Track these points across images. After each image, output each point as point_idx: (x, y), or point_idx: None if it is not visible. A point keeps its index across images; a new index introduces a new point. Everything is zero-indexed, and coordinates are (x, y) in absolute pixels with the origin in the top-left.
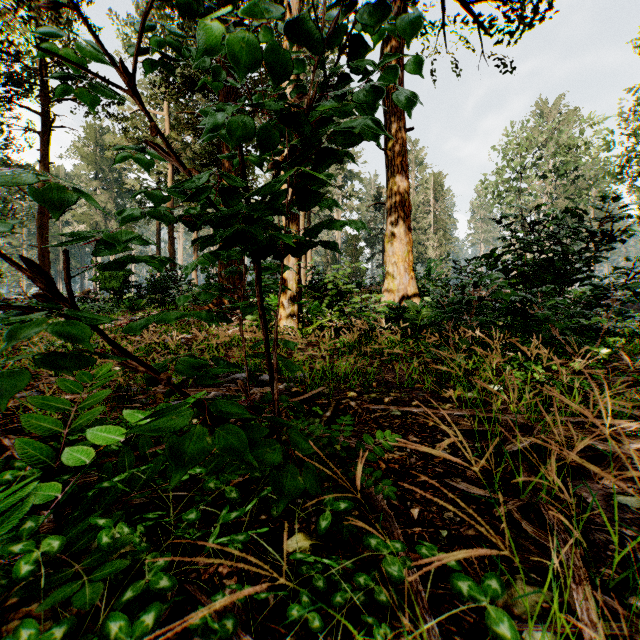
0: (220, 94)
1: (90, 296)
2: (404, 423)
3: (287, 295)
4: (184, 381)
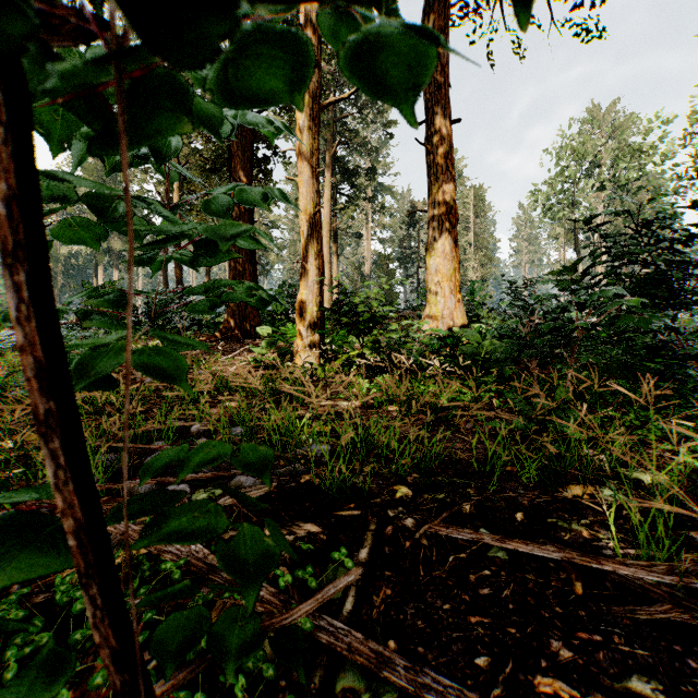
0: None
1: None
2: (523, 587)
3: (306, 321)
4: None
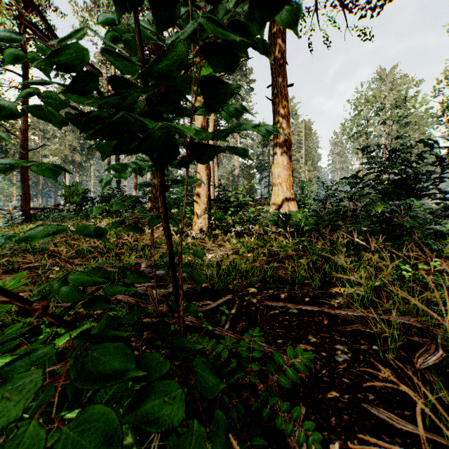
0: None
1: (59, 207)
2: (302, 321)
3: (200, 207)
4: (74, 304)
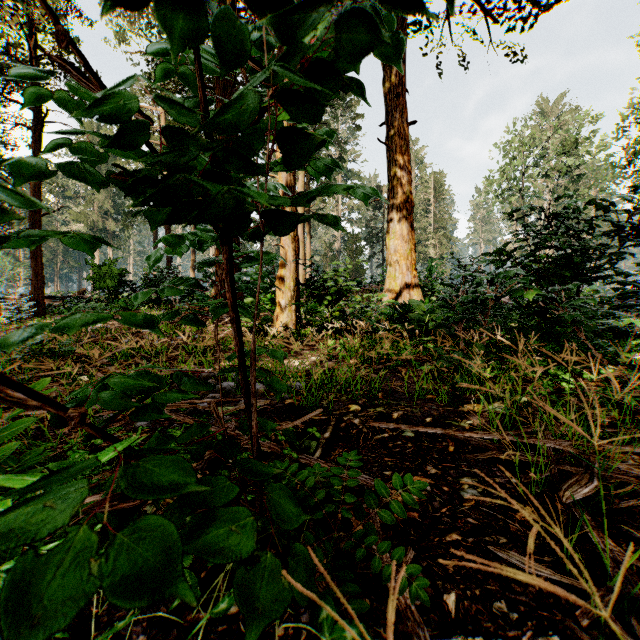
0: (216, 88)
1: (85, 296)
2: (419, 448)
3: (284, 294)
4: (117, 414)
